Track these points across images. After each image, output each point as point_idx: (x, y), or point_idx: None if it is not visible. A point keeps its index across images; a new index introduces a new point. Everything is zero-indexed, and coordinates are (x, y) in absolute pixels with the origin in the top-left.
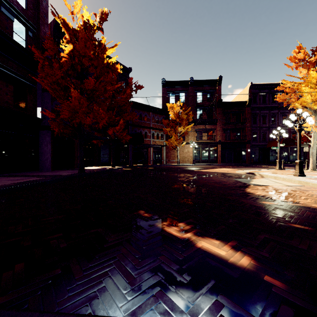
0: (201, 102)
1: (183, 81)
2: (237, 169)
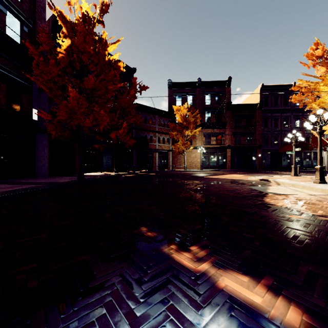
0: (210, 105)
1: (190, 83)
2: (249, 175)
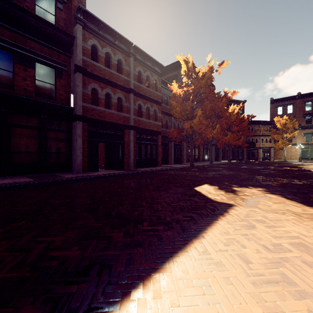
0: (310, 110)
1: (290, 97)
2: None
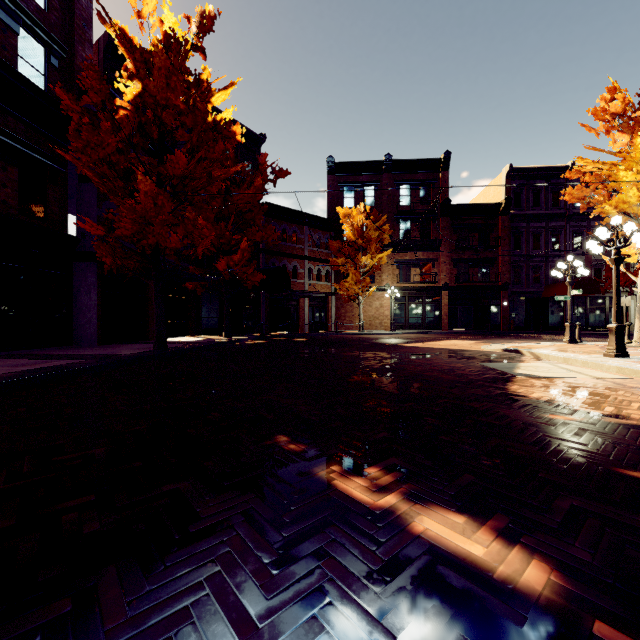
0: (408, 206)
1: (370, 163)
2: (484, 341)
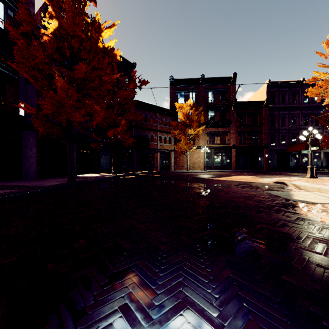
0: (213, 102)
1: (193, 79)
2: (258, 176)
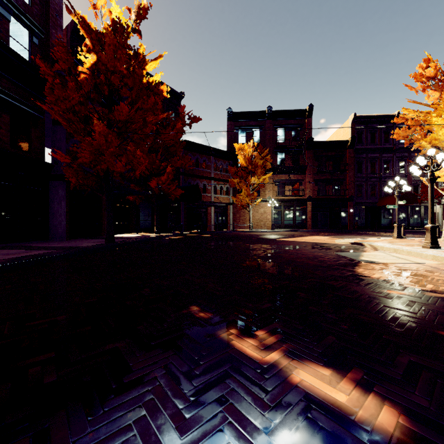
0: (284, 142)
1: (257, 113)
2: (337, 237)
